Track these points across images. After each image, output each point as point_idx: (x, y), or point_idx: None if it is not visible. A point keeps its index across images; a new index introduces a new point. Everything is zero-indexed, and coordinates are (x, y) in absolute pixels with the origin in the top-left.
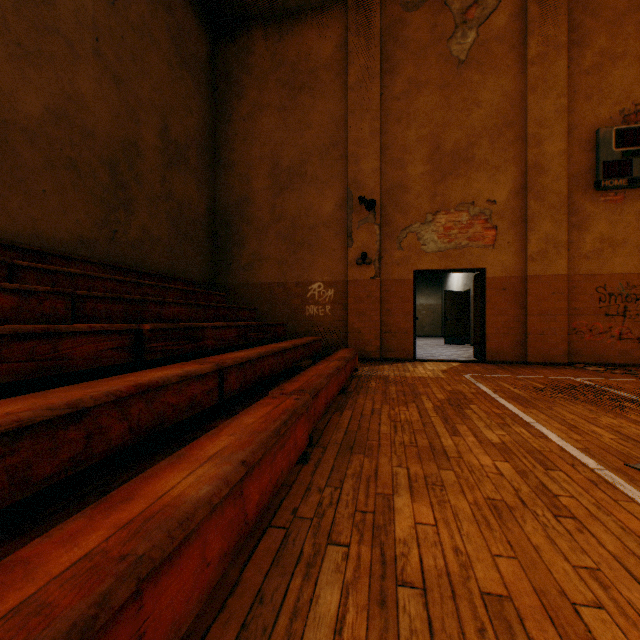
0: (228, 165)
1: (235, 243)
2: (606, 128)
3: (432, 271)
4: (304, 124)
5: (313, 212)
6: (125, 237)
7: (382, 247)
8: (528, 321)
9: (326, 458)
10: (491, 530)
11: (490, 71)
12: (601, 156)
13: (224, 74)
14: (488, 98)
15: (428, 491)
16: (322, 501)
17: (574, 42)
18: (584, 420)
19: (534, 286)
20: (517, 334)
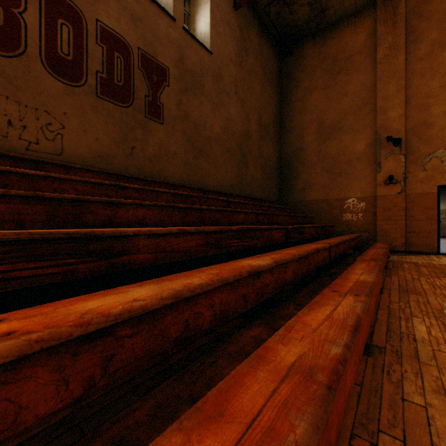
0: (288, 130)
1: (293, 176)
2: None
3: None
4: (341, 94)
5: (348, 151)
6: (245, 181)
7: (406, 170)
8: None
9: (392, 293)
10: None
11: None
12: None
13: (286, 76)
14: None
15: None
16: (400, 306)
17: None
18: None
19: None
20: None
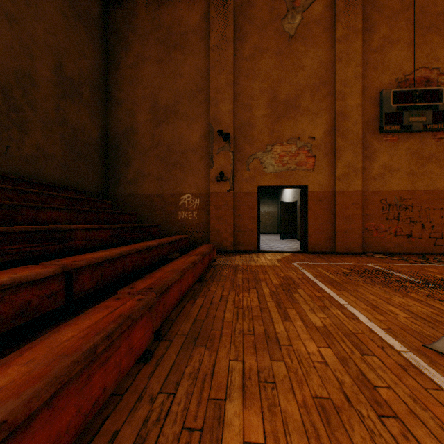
0: (117, 102)
1: (123, 162)
2: (387, 90)
3: (271, 187)
4: (177, 74)
5: (184, 141)
6: (18, 152)
7: (235, 168)
8: (336, 223)
9: (169, 354)
10: None
11: (311, 45)
12: (384, 109)
13: (114, 31)
14: (309, 64)
15: (260, 391)
16: (150, 417)
17: (366, 29)
18: (382, 300)
19: (340, 198)
20: (329, 232)
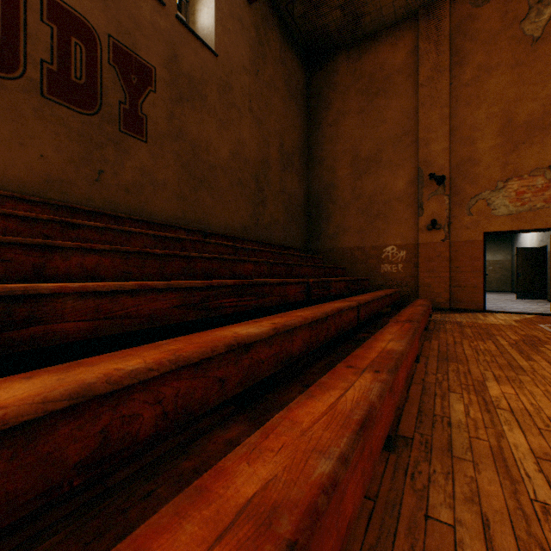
0: (318, 161)
1: (323, 218)
2: None
3: (503, 232)
4: (379, 121)
5: (387, 190)
6: (262, 222)
7: (451, 214)
8: None
9: (430, 362)
10: None
11: None
12: None
13: (315, 94)
14: None
15: (509, 382)
16: (437, 378)
17: None
18: None
19: None
20: None
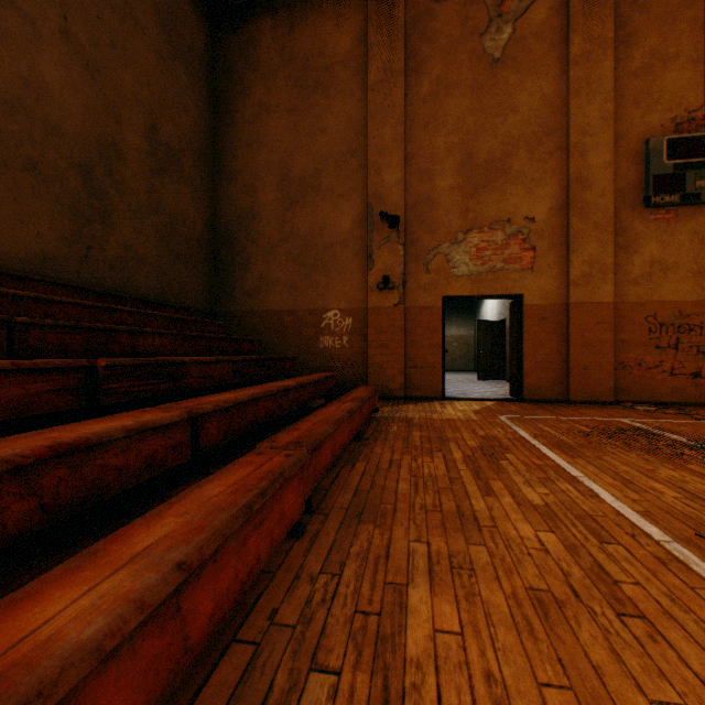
0: (230, 174)
1: (239, 264)
2: (657, 137)
3: (463, 297)
4: (318, 128)
5: (328, 229)
6: (102, 255)
7: (407, 270)
8: (570, 354)
9: (326, 530)
10: (536, 640)
11: (528, 71)
12: (651, 169)
13: (226, 69)
14: (526, 102)
15: (453, 578)
16: (312, 597)
17: (621, 40)
18: (640, 473)
19: (577, 315)
20: (558, 369)
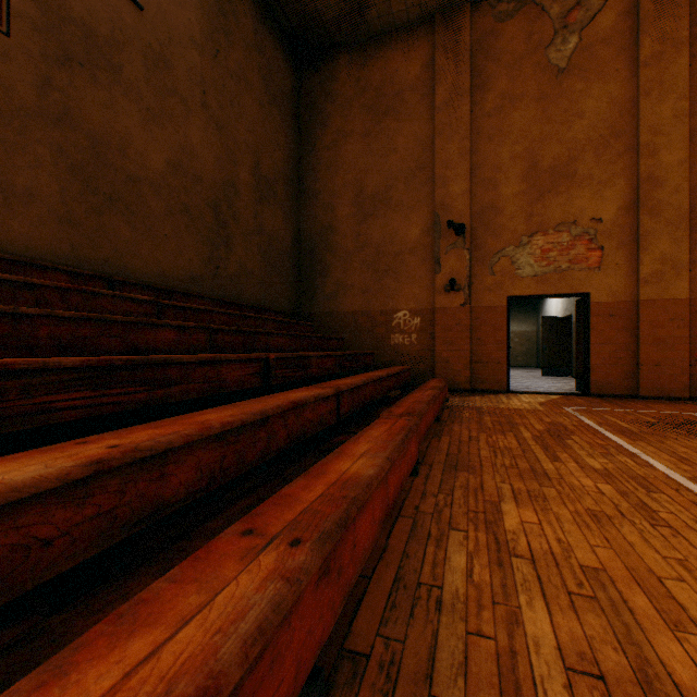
0: (312, 195)
1: (319, 272)
2: None
3: (528, 297)
4: (389, 149)
5: (398, 238)
6: (225, 272)
7: (472, 273)
8: (640, 350)
9: (433, 473)
10: (590, 530)
11: (595, 77)
12: None
13: (308, 104)
14: (592, 107)
15: (531, 501)
16: (438, 503)
17: None
18: None
19: (648, 312)
20: (627, 365)
